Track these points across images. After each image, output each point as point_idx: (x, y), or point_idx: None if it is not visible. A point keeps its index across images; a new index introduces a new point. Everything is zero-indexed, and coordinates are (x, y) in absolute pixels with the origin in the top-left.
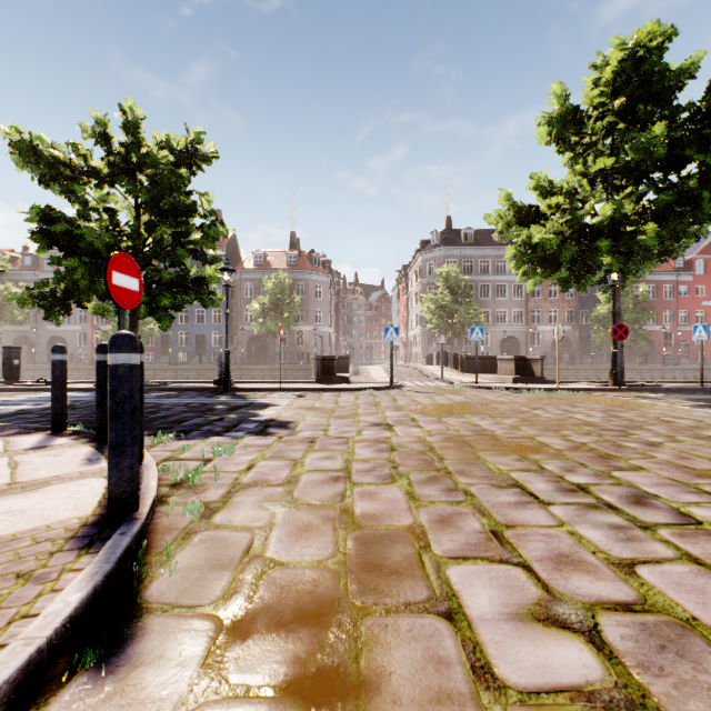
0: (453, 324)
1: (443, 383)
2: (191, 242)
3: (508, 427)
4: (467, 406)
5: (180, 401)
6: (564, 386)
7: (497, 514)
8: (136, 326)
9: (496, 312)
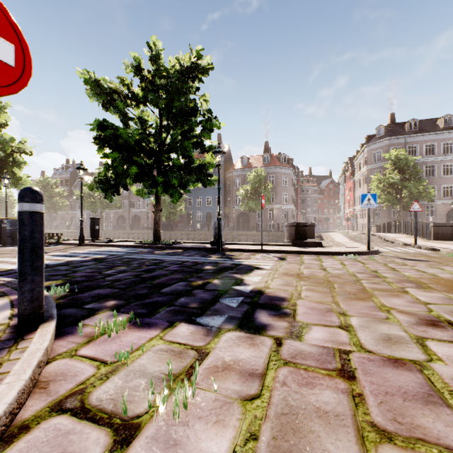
0: (401, 199)
1: (421, 250)
2: (194, 136)
3: None
4: None
5: (179, 259)
6: None
7: None
8: (159, 201)
9: (441, 188)
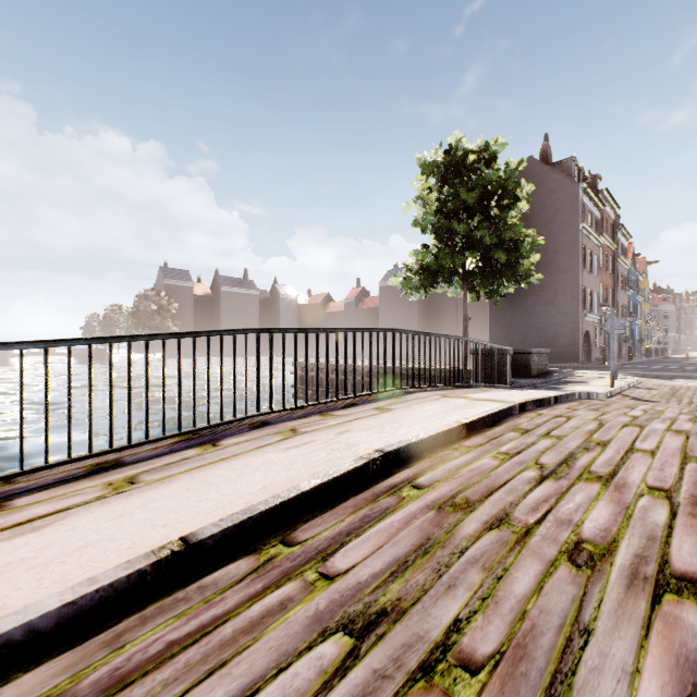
0: None
1: None
2: None
3: None
4: None
5: None
6: None
7: None
8: None
9: None
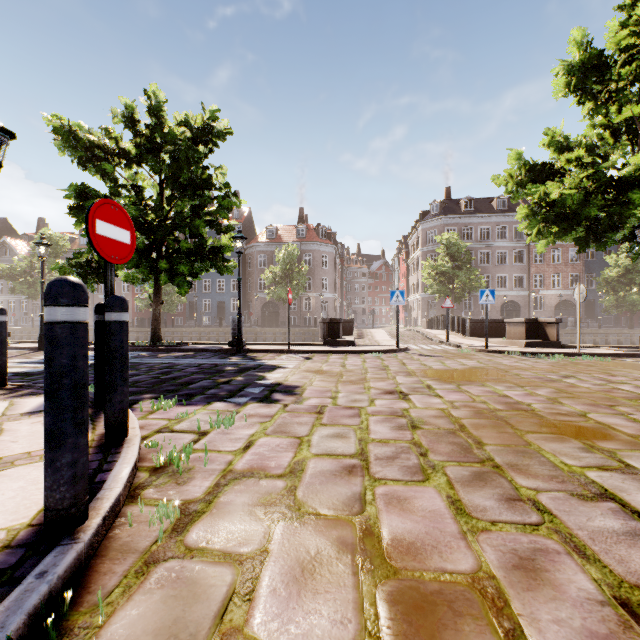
0: (454, 290)
1: (449, 347)
2: (207, 213)
3: (545, 399)
4: (484, 371)
5: (194, 362)
6: (585, 350)
7: (608, 559)
8: (159, 291)
9: (496, 278)
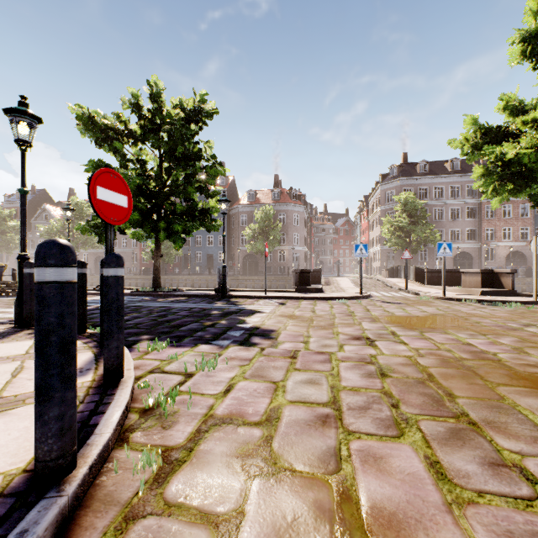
0: (410, 243)
1: (408, 294)
2: (198, 181)
3: (510, 349)
4: (444, 319)
5: (186, 306)
6: None
7: None
8: (159, 247)
9: (449, 231)
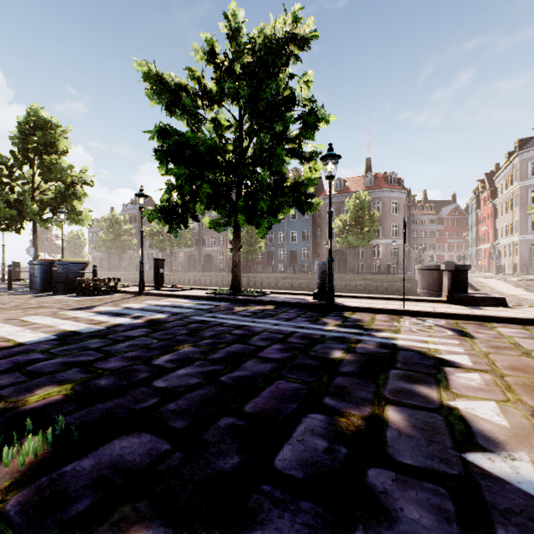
0: None
1: None
2: (288, 140)
3: None
4: None
5: (276, 327)
6: None
7: None
8: (238, 236)
9: None
